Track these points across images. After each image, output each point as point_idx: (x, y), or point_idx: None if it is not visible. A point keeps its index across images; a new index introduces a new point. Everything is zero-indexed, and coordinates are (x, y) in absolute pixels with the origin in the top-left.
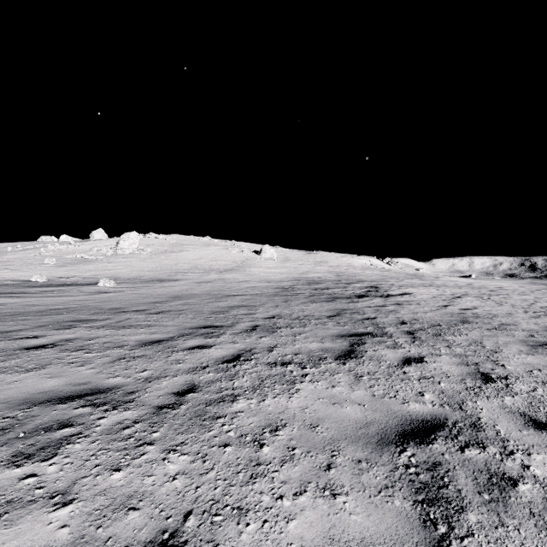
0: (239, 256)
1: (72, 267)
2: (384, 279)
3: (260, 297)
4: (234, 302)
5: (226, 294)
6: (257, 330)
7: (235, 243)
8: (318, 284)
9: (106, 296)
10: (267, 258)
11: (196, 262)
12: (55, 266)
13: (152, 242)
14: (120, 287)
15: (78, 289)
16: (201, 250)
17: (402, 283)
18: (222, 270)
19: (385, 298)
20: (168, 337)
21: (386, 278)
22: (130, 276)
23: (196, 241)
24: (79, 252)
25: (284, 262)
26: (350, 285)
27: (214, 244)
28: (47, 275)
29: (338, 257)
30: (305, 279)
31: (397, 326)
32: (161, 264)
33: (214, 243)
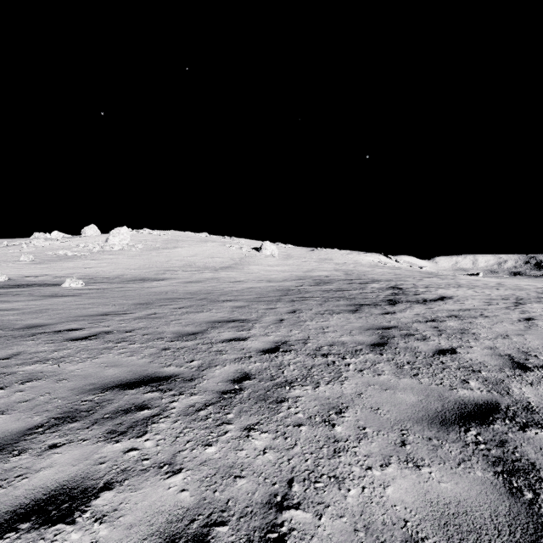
0: (238, 253)
1: (49, 265)
2: (400, 278)
3: (257, 303)
4: (220, 312)
5: (214, 299)
6: (244, 394)
7: (234, 239)
8: (327, 284)
9: (52, 302)
10: (268, 255)
11: (189, 259)
12: (30, 263)
13: (145, 238)
14: (87, 289)
15: (31, 291)
16: (196, 247)
17: (424, 283)
18: (218, 268)
19: (426, 305)
20: (20, 430)
21: (401, 276)
22: (111, 275)
23: (192, 237)
24: (63, 248)
25: (286, 260)
26: (366, 285)
27: (212, 240)
28: (14, 274)
29: (344, 254)
30: (311, 278)
31: (521, 375)
32: (151, 261)
33: (212, 239)
